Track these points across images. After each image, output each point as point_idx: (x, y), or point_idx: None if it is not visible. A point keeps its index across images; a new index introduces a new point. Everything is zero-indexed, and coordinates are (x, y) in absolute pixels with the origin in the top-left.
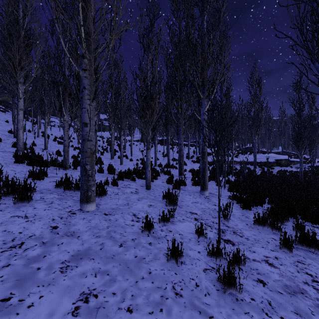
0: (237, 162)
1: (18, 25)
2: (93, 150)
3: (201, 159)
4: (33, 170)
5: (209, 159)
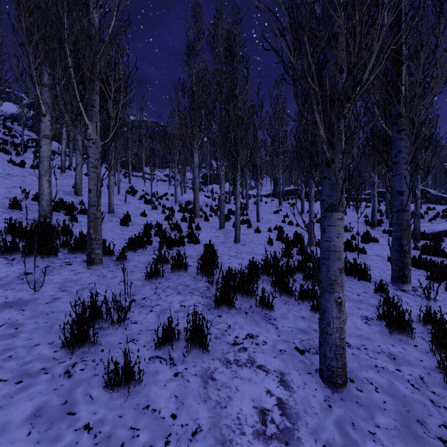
0: None
1: None
2: None
3: None
4: None
5: (424, 227)
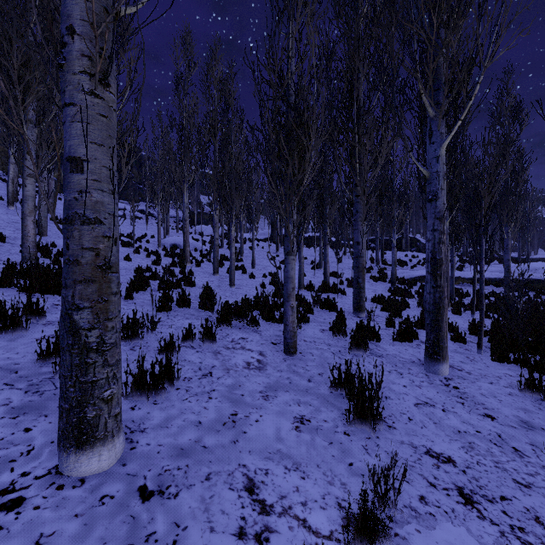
0: (464, 279)
1: (21, 0)
2: (106, 256)
3: (430, 278)
4: (2, 307)
5: (405, 273)
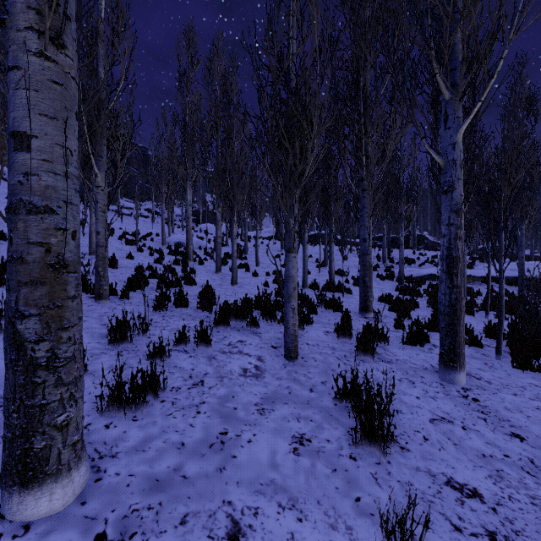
0: (475, 278)
1: None
2: (60, 252)
3: (445, 277)
4: None
5: (413, 271)
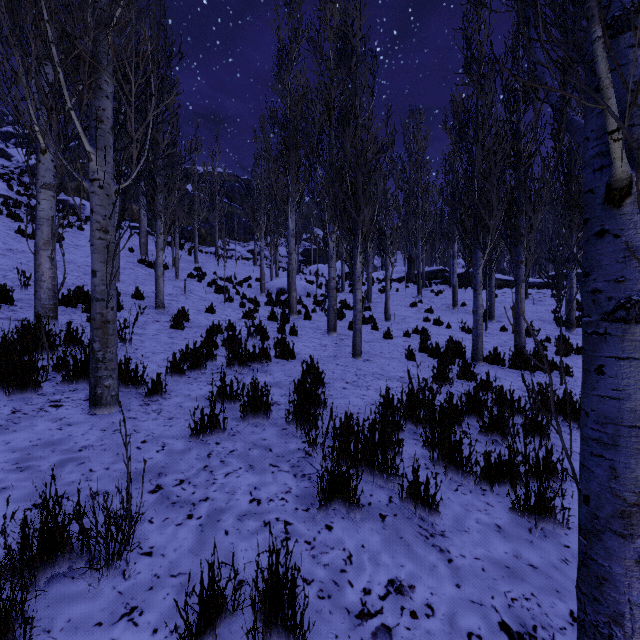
0: None
1: None
2: None
3: None
4: None
5: None
